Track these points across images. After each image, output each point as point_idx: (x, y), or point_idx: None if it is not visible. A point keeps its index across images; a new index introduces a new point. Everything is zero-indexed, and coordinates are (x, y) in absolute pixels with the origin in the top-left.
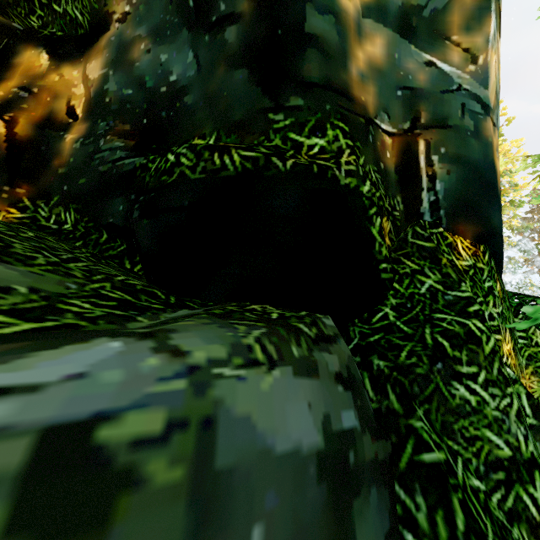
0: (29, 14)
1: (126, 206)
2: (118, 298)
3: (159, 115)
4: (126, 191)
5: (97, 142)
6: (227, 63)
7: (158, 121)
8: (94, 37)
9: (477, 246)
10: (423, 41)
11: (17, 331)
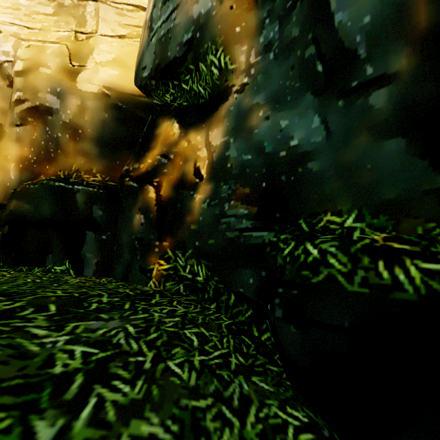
0: (164, 93)
1: (256, 281)
2: None
3: (278, 178)
4: (256, 265)
5: (222, 205)
6: (372, 132)
7: (277, 185)
8: (214, 106)
9: None
10: None
11: None
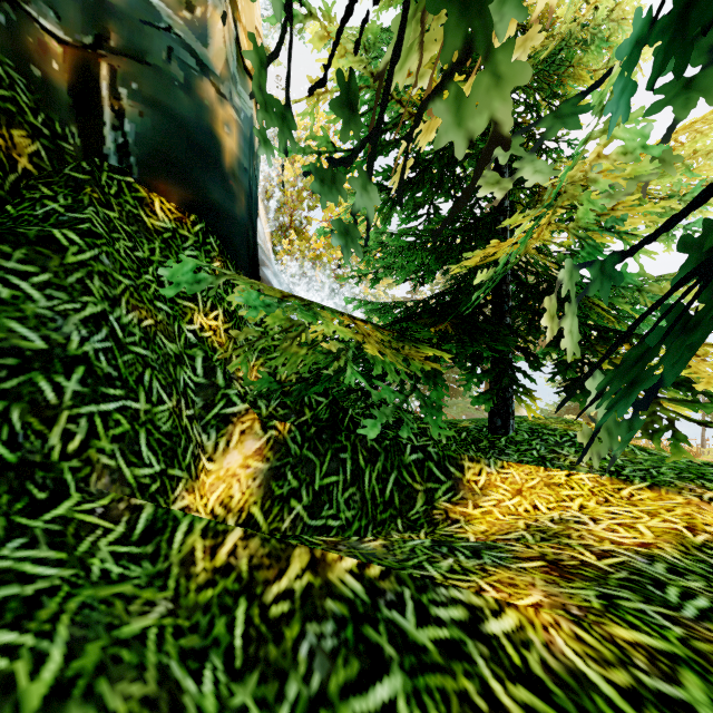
0: None
1: None
2: None
3: None
4: None
5: None
6: None
7: None
8: None
9: (187, 214)
10: None
11: None
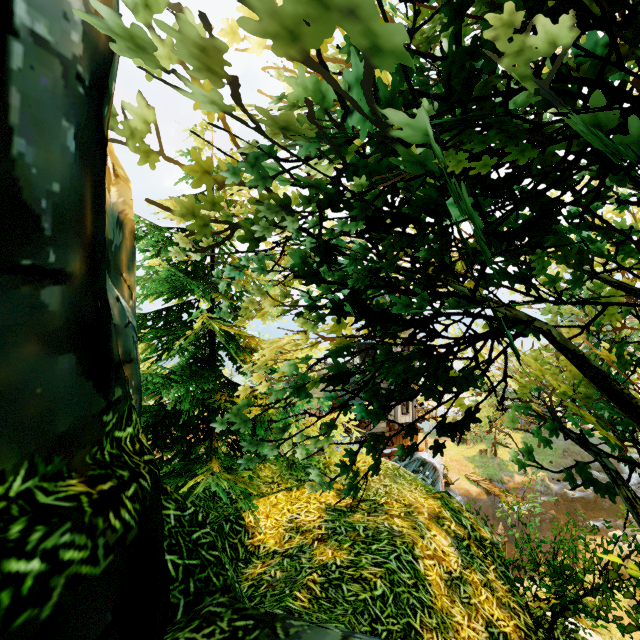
0: None
1: None
2: None
3: None
4: None
5: None
6: (46, 342)
7: None
8: None
9: None
10: (113, 275)
11: None
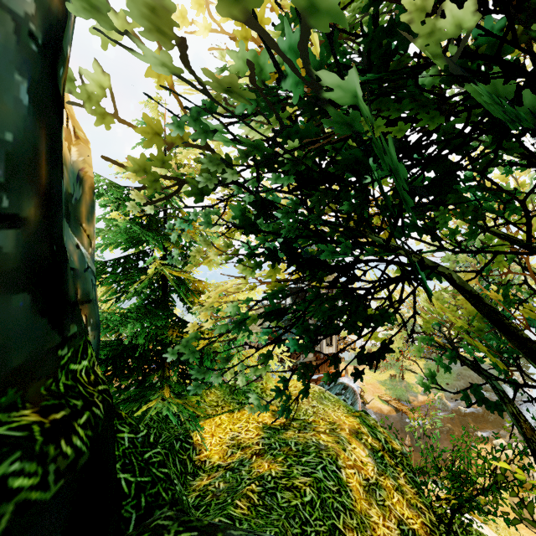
0: None
1: None
2: None
3: None
4: None
5: None
6: None
7: None
8: None
9: None
10: (73, 225)
11: None
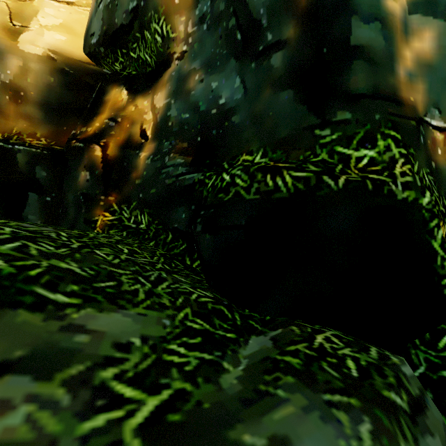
0: (114, 62)
1: (187, 214)
2: (200, 329)
3: (210, 133)
4: (187, 201)
5: (163, 158)
6: (273, 86)
7: (209, 138)
8: (159, 73)
9: None
10: None
11: (146, 416)
